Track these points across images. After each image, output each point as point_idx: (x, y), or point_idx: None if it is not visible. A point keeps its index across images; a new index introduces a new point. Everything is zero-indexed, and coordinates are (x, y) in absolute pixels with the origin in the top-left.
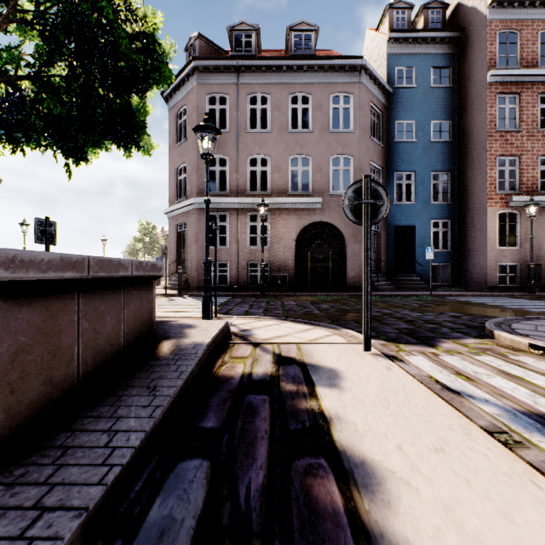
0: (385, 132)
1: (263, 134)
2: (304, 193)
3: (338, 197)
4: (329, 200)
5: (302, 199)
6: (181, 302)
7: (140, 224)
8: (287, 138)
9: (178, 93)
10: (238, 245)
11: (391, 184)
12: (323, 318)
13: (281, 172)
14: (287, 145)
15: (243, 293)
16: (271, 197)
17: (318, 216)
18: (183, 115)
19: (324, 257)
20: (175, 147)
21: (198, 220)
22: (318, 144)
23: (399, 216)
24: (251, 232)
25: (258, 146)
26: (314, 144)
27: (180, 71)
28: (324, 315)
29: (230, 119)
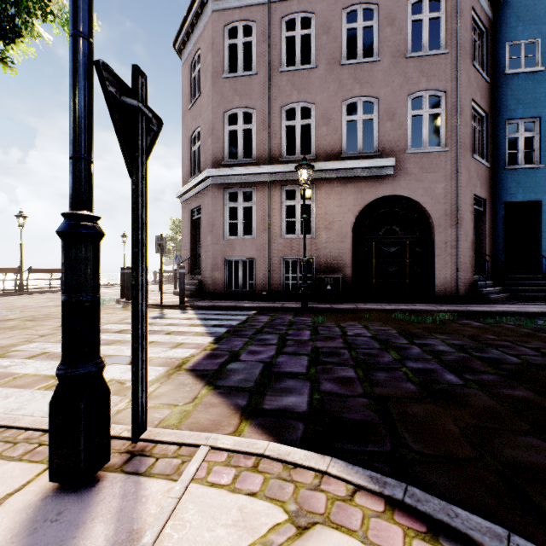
0: (490, 60)
1: (304, 71)
2: (366, 154)
3: (421, 157)
4: (406, 162)
5: (364, 162)
6: (165, 324)
7: (172, 222)
8: (340, 73)
9: (191, 36)
10: (269, 234)
11: (499, 139)
12: (523, 433)
13: (331, 125)
14: (340, 84)
15: (275, 304)
16: (316, 162)
17: (388, 188)
18: (197, 64)
19: (397, 250)
20: (189, 109)
21: (214, 200)
22: (388, 78)
23: (513, 187)
24: (289, 225)
25: (297, 89)
26: (382, 78)
27: (191, 2)
28: (500, 407)
29: (257, 55)
